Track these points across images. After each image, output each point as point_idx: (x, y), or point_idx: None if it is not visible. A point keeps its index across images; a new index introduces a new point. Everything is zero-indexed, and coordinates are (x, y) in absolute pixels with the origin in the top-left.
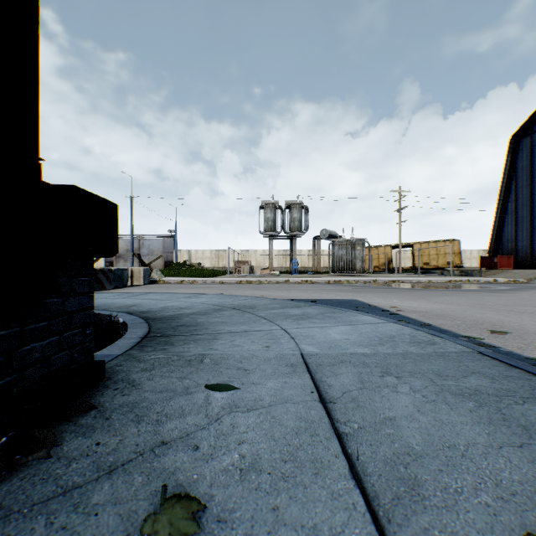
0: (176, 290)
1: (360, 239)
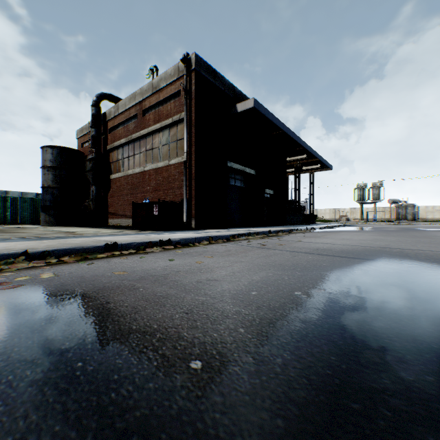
0: None
1: (409, 204)
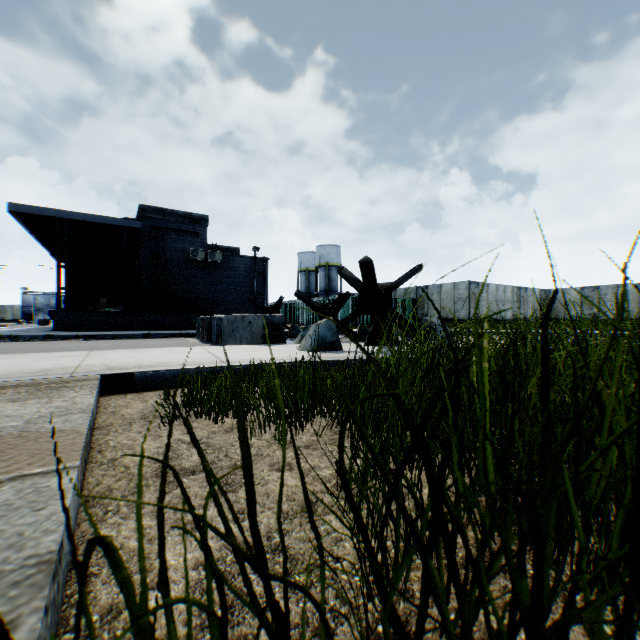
0: (110, 344)
1: None
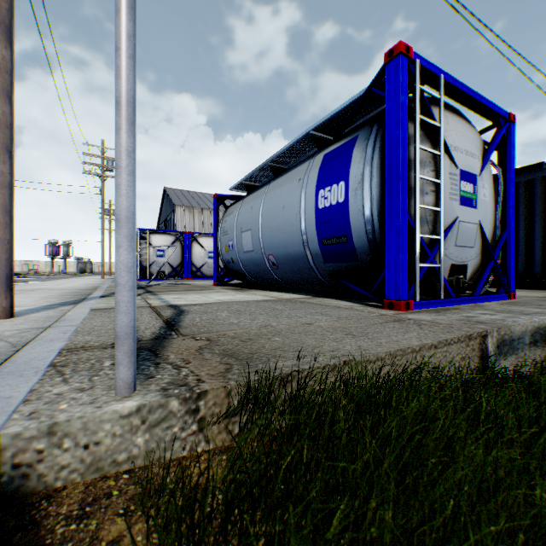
0: None
1: (90, 261)
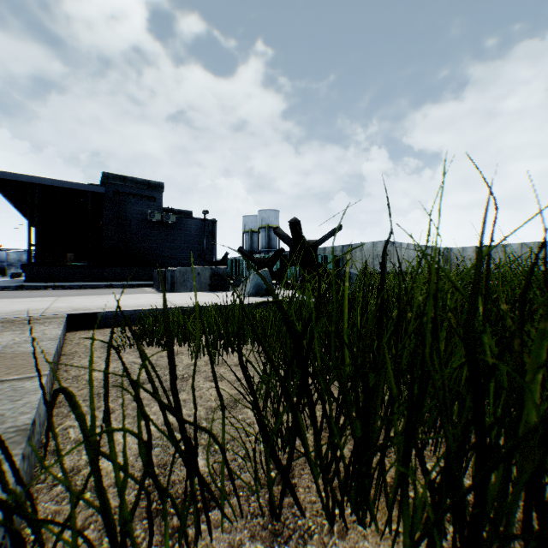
0: (77, 293)
1: None
